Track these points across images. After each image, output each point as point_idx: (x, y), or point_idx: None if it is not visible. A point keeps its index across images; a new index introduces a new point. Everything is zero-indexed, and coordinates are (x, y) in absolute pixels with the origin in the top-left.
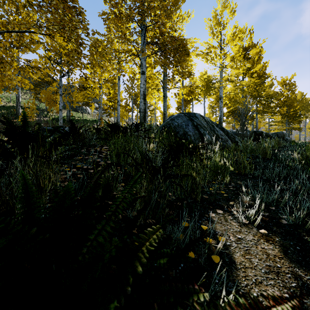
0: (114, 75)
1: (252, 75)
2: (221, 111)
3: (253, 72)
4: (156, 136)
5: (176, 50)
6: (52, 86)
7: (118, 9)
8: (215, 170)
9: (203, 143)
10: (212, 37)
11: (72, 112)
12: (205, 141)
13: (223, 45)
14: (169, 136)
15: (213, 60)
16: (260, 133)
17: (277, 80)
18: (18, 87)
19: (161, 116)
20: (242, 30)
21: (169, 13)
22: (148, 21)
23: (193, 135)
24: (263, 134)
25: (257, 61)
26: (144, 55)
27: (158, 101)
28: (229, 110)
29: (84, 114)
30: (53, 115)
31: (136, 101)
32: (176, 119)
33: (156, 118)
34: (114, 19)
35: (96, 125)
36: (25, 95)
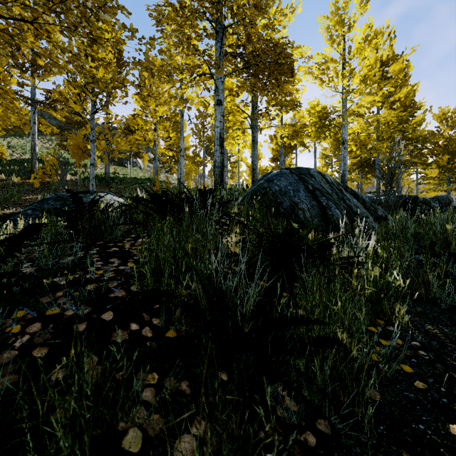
0: (175, 110)
1: (392, 105)
2: (345, 163)
3: (394, 100)
4: (241, 211)
5: (274, 63)
6: (86, 129)
7: (179, 0)
8: (370, 295)
9: (327, 223)
10: (330, 45)
11: (116, 167)
12: (331, 220)
13: (348, 57)
14: (268, 216)
15: (332, 82)
16: (413, 199)
17: (432, 113)
18: (33, 131)
19: (248, 171)
20: (381, 31)
21: (262, 2)
22: (228, 23)
23: (307, 209)
24: (419, 201)
25: (403, 83)
26: (220, 73)
27: (243, 149)
28: (356, 161)
29: (133, 169)
30: (87, 172)
31: (210, 150)
32: (276, 179)
33: (240, 175)
34: (171, 15)
35: (149, 187)
36: (49, 142)
